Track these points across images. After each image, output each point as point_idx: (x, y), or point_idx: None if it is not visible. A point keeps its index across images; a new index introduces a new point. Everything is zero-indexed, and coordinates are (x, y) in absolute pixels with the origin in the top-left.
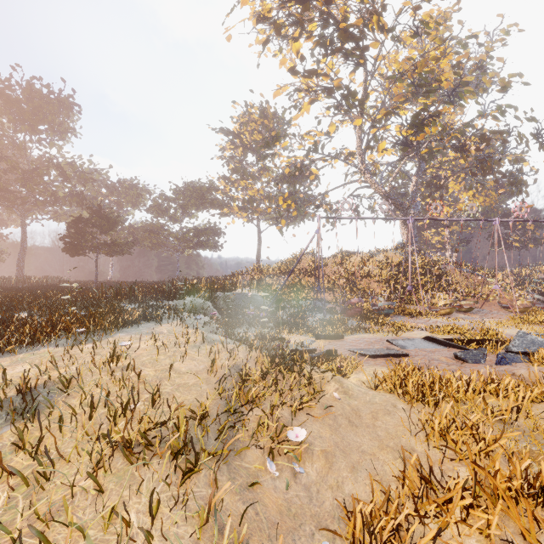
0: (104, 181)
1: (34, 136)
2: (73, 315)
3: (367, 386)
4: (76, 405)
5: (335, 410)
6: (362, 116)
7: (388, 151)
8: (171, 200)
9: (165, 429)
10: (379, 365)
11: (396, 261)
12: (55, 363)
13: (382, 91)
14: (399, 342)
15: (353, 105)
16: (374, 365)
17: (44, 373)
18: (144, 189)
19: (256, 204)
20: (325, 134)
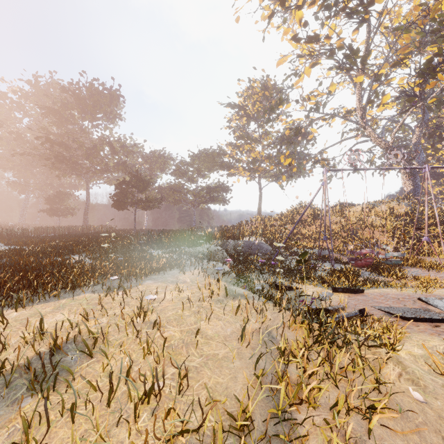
0: (141, 153)
1: (94, 122)
2: (112, 261)
3: (425, 364)
4: (99, 373)
5: (412, 414)
6: (363, 73)
7: (389, 105)
8: (189, 164)
9: (196, 441)
10: (426, 332)
11: (402, 211)
12: (87, 314)
13: (385, 45)
14: (436, 302)
15: (355, 62)
16: (419, 331)
17: (76, 325)
18: (169, 158)
19: (258, 164)
20: (327, 94)
